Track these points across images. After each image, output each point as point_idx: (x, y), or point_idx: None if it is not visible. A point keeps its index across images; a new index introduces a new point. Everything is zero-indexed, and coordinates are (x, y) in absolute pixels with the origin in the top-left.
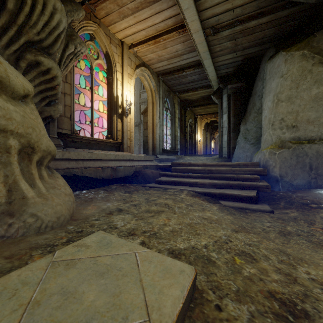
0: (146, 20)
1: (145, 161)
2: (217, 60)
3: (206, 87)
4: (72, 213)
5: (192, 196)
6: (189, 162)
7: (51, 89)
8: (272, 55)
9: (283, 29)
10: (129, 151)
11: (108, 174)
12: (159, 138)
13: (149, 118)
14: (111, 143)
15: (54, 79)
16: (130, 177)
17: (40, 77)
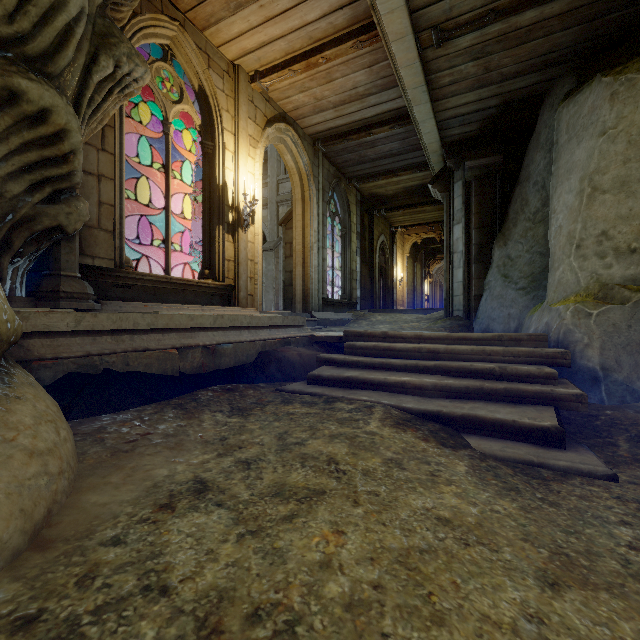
0: (287, 15)
1: (285, 329)
2: (443, 105)
3: (417, 168)
4: (44, 517)
5: (395, 424)
6: (384, 332)
7: (56, 161)
8: (570, 90)
9: (596, 29)
10: (252, 305)
11: (195, 363)
12: (316, 275)
13: (296, 234)
14: (211, 287)
15: (61, 137)
16: (250, 368)
17: (23, 131)
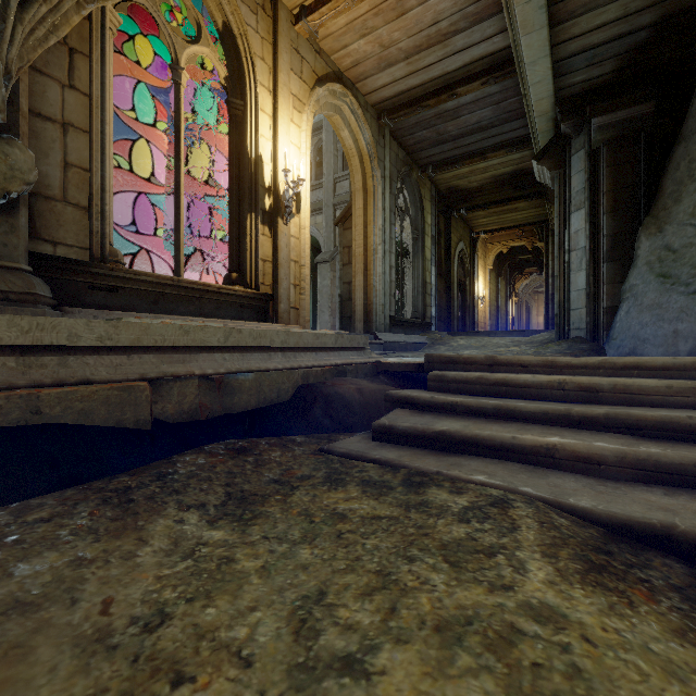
0: None
1: (339, 352)
2: (566, 32)
3: (513, 145)
4: None
5: (590, 571)
6: (489, 356)
7: None
8: None
9: None
10: (297, 322)
11: (186, 404)
12: (382, 286)
13: (356, 234)
14: (240, 295)
15: None
16: (283, 410)
17: None
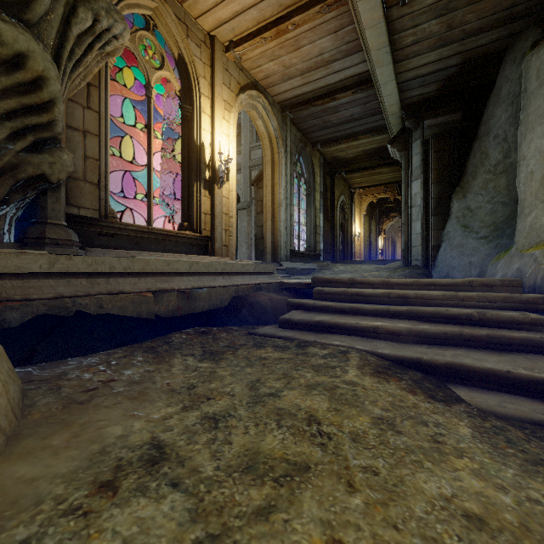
0: None
1: (257, 275)
2: (404, 67)
3: (376, 131)
4: None
5: (375, 373)
6: (351, 278)
7: (37, 110)
8: (538, 40)
9: None
10: (227, 255)
11: (170, 306)
12: (285, 229)
13: (266, 192)
14: (190, 238)
15: (39, 85)
16: (224, 312)
17: (1, 76)
